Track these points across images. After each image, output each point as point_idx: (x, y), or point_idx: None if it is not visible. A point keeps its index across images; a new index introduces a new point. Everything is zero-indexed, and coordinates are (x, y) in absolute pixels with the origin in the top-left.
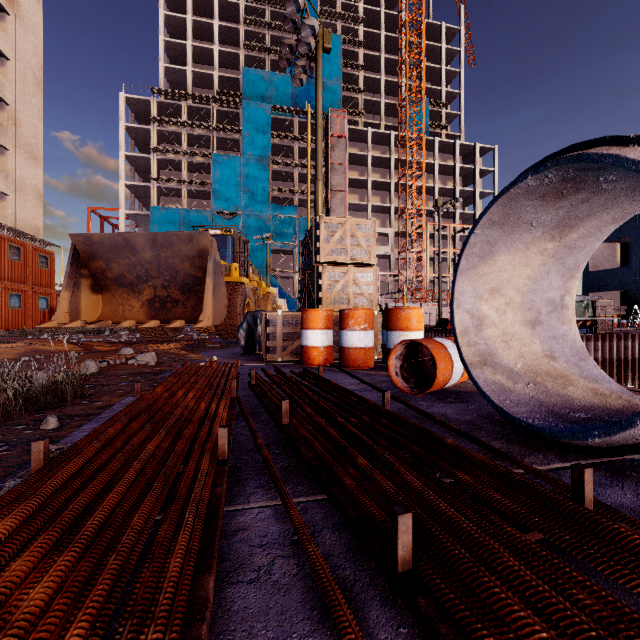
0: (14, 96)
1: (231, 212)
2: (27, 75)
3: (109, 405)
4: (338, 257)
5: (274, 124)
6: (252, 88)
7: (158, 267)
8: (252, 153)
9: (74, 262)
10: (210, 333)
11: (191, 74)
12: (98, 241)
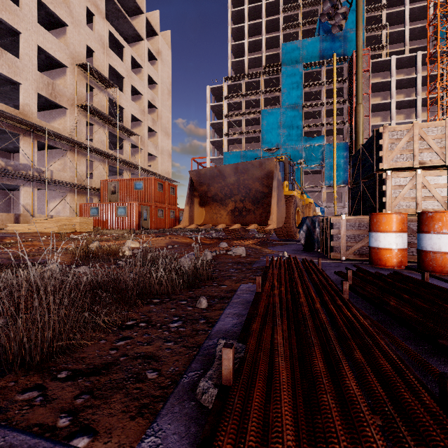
0: (159, 103)
1: (274, 148)
2: (164, 90)
3: (232, 290)
4: (403, 163)
5: (305, 78)
6: (288, 56)
7: (238, 187)
8: (289, 103)
9: (191, 188)
10: (265, 233)
11: (247, 61)
12: (203, 173)
